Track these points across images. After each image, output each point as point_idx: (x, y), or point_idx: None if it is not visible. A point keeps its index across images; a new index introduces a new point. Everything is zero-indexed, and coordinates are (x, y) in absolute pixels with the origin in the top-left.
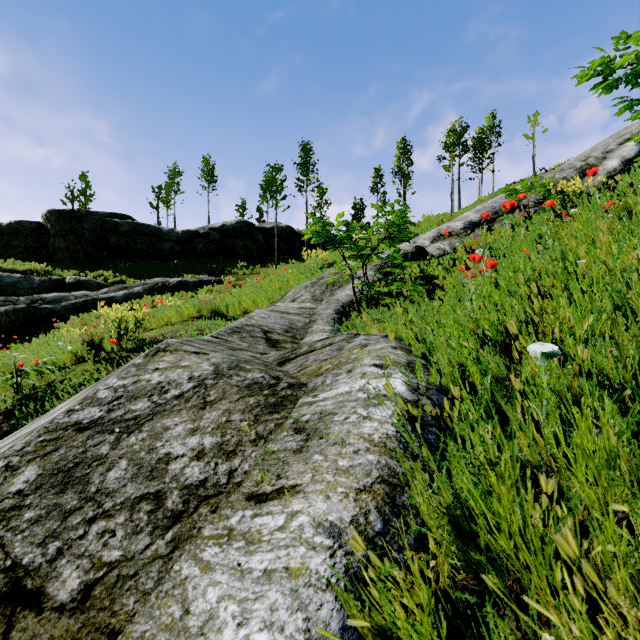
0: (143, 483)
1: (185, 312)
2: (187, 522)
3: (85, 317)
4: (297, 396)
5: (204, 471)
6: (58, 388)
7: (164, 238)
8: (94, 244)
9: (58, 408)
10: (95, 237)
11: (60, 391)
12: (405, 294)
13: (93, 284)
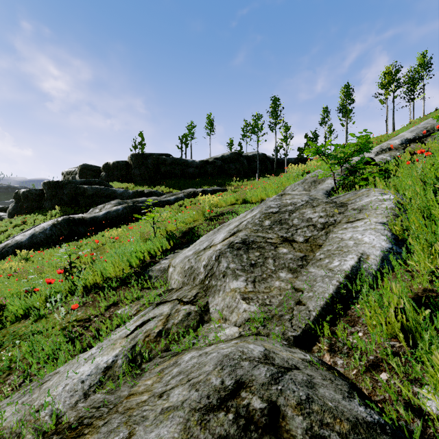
0: (306, 223)
1: (229, 200)
2: (327, 229)
3: (159, 210)
4: (346, 205)
5: (325, 220)
6: (196, 228)
7: (189, 166)
8: (153, 171)
9: (237, 219)
10: (154, 167)
11: (197, 229)
12: (370, 181)
13: (157, 193)
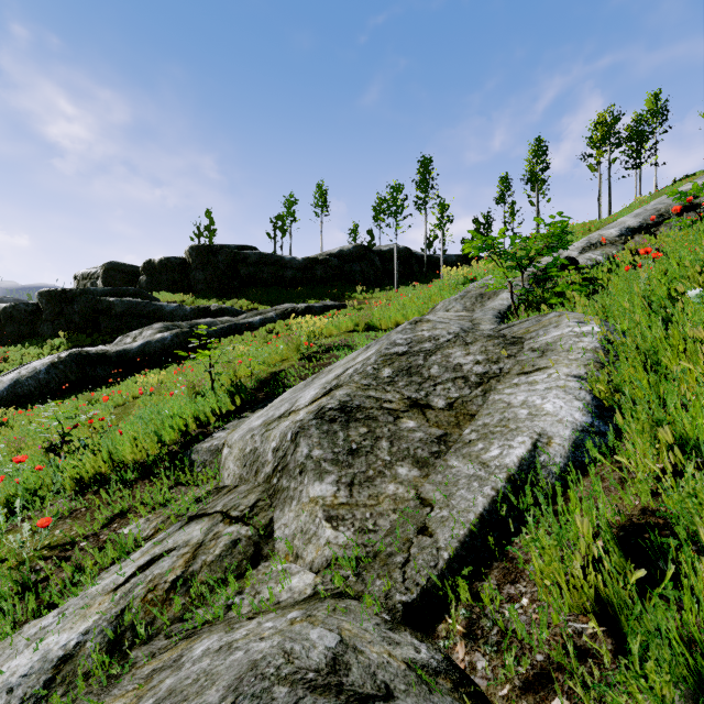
0: (452, 373)
1: (344, 326)
2: (486, 385)
3: (234, 339)
4: (521, 341)
5: (484, 369)
6: (283, 374)
7: (286, 266)
8: (227, 275)
9: (342, 363)
10: (228, 269)
11: (284, 376)
12: (567, 296)
13: (232, 311)
